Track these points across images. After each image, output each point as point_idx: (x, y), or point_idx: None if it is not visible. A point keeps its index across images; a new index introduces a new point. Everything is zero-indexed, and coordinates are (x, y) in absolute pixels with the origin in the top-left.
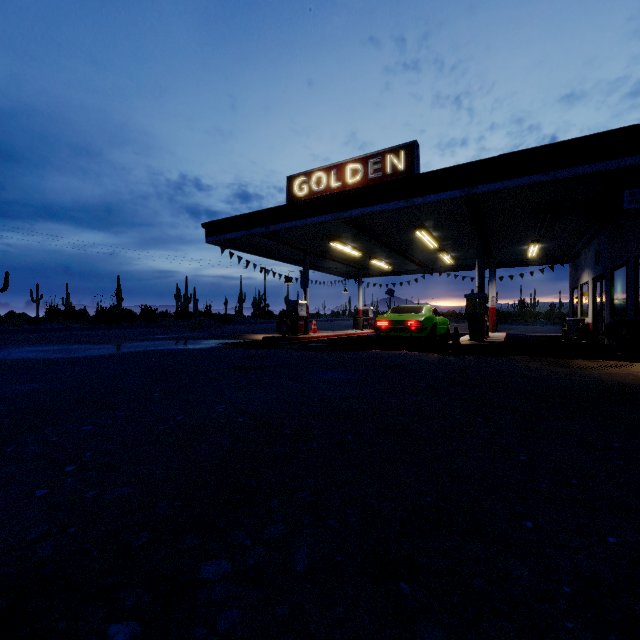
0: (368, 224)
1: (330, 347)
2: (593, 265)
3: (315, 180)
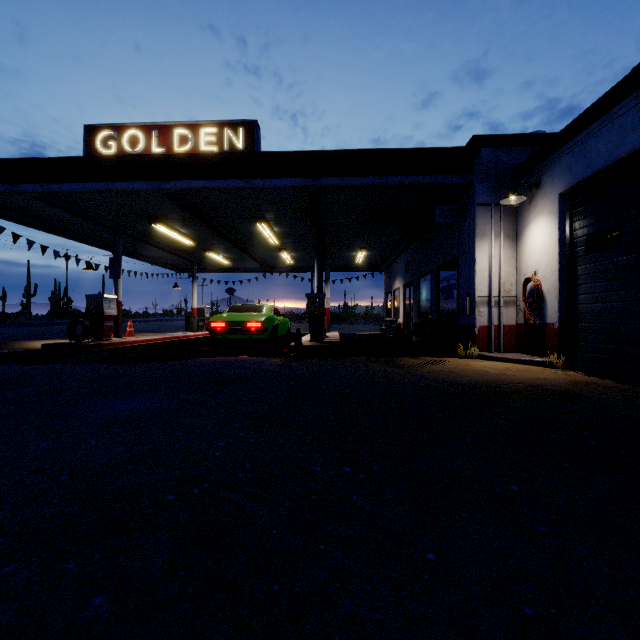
0: (200, 205)
1: (147, 356)
2: (404, 273)
3: (128, 138)
